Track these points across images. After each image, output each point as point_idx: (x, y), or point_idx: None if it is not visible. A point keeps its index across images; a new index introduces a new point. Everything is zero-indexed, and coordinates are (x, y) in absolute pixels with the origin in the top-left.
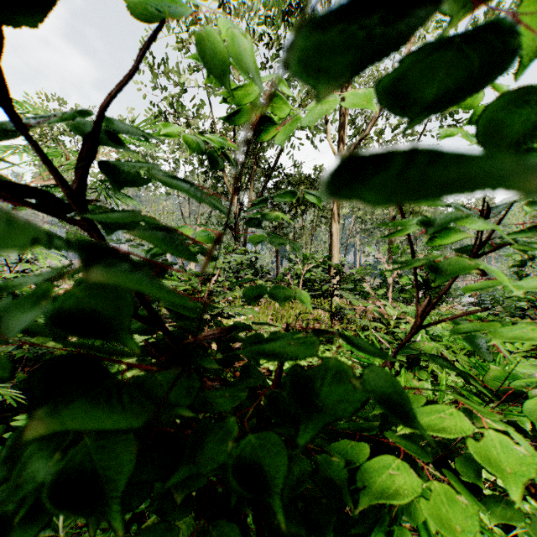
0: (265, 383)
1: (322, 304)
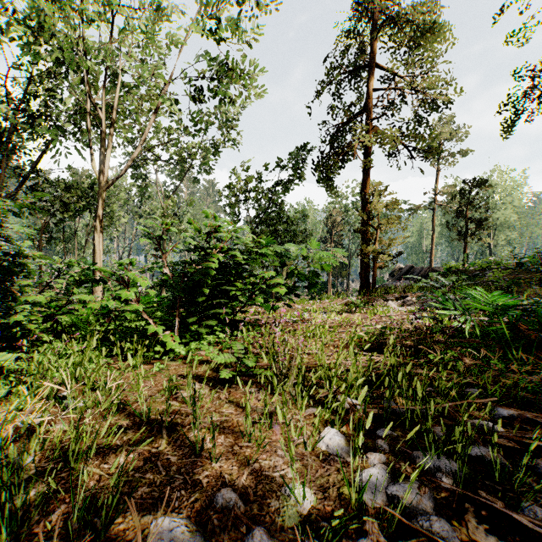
0: None
1: None
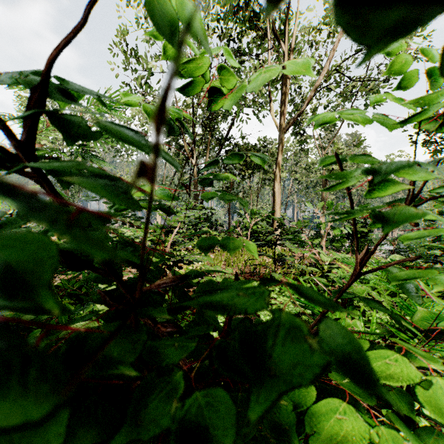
0: (219, 326)
1: (266, 252)
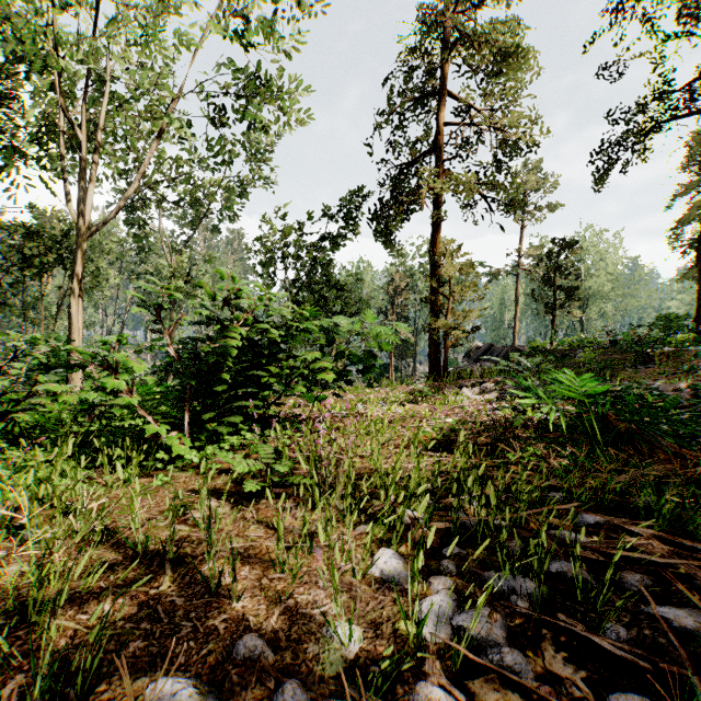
0: None
1: None
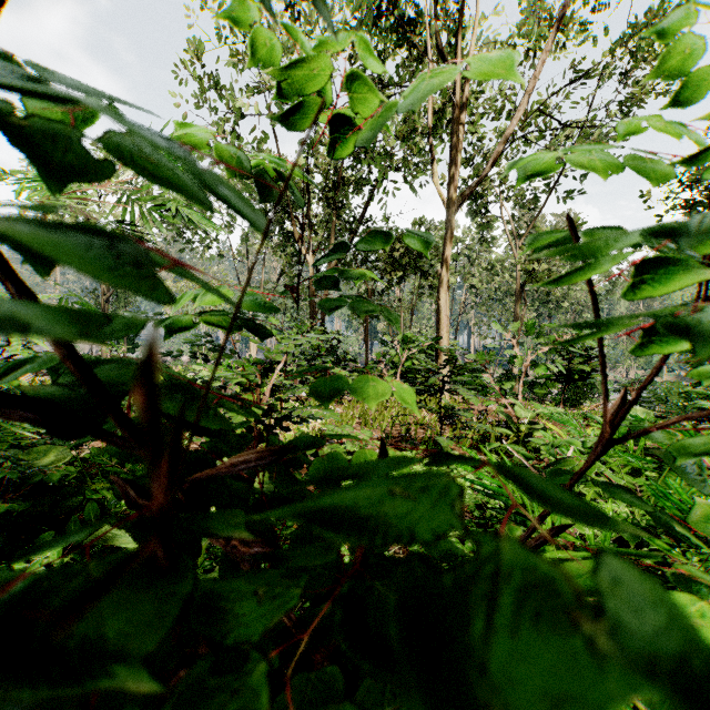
0: None
1: (426, 403)
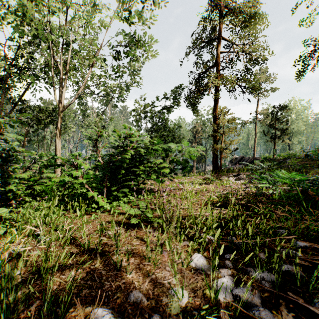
0: None
1: None
